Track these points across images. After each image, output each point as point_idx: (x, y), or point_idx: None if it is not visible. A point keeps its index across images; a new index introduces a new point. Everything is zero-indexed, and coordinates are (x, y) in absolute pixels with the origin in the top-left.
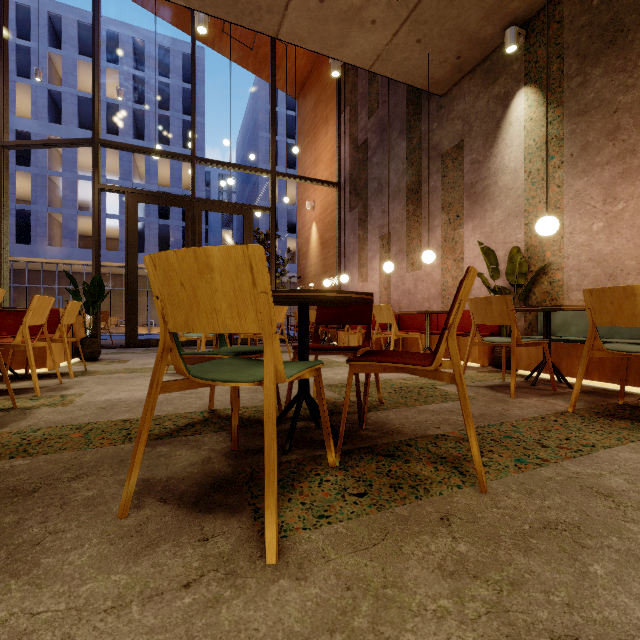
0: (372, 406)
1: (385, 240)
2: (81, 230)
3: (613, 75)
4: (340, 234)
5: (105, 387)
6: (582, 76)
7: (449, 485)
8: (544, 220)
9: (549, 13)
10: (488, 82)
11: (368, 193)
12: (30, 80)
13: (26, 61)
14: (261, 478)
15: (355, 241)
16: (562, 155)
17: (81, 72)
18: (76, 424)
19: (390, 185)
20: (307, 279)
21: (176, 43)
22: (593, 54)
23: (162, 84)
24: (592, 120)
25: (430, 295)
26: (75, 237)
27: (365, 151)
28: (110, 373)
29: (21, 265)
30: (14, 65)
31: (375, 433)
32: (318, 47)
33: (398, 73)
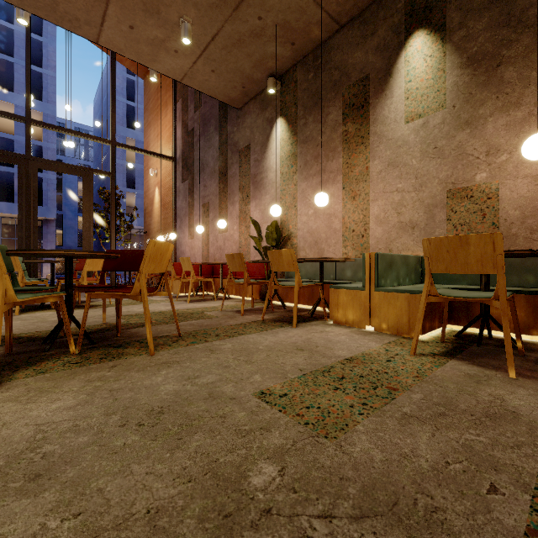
0: (142, 325)
1: (206, 208)
2: None
3: (317, 123)
4: (176, 199)
5: None
6: (305, 119)
7: (136, 355)
8: (273, 207)
9: (291, 75)
10: (263, 108)
11: (195, 170)
12: None
13: None
14: (16, 363)
15: (186, 206)
16: (297, 166)
17: None
18: None
19: (209, 166)
20: (152, 234)
21: None
22: (309, 108)
23: (4, 28)
24: (309, 148)
25: (232, 251)
26: None
27: (193, 136)
28: None
29: None
30: None
31: (124, 338)
32: (135, 58)
33: (203, 88)
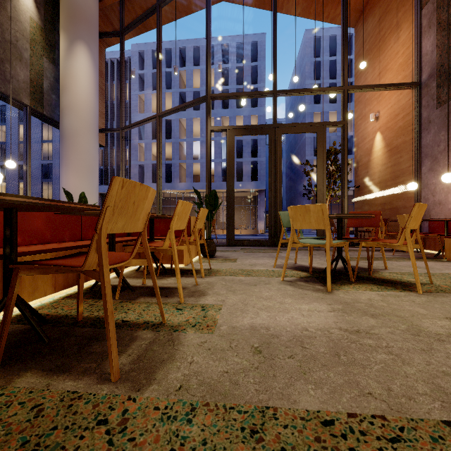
0: None
1: None
2: (194, 172)
3: None
4: (420, 135)
5: (237, 297)
6: None
7: None
8: None
9: None
10: None
11: None
12: (171, 90)
13: (169, 80)
14: None
15: (448, 137)
16: None
17: (194, 77)
18: (243, 407)
19: None
20: (368, 187)
21: (247, 37)
22: None
23: (238, 68)
24: None
25: None
26: (192, 176)
27: None
28: (230, 274)
29: (167, 195)
30: (164, 84)
31: None
32: None
33: None
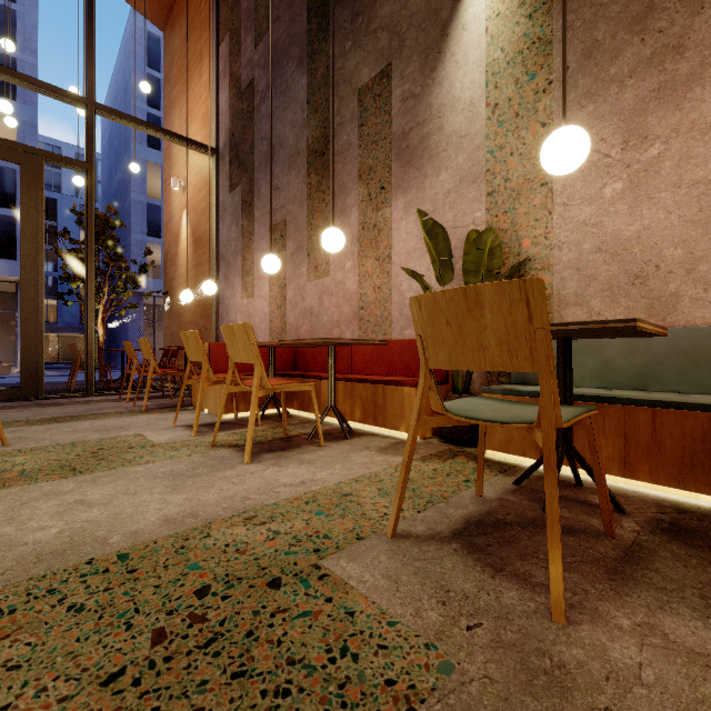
0: None
1: (278, 232)
2: None
3: None
4: (218, 226)
5: None
6: None
7: None
8: (565, 131)
9: None
10: None
11: (255, 161)
12: None
13: None
14: None
15: (238, 236)
16: (550, 69)
17: None
18: None
19: (285, 146)
20: (176, 295)
21: None
22: None
23: None
24: (603, 1)
25: (341, 316)
26: None
27: (251, 97)
28: None
29: None
30: None
31: None
32: None
33: None
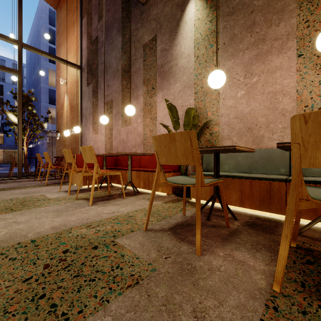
0: None
1: (109, 105)
2: None
3: None
4: (82, 101)
5: None
6: None
7: None
8: (216, 72)
9: None
10: None
11: (98, 73)
12: None
13: None
14: None
15: (91, 106)
16: (218, 44)
17: None
18: None
19: (112, 67)
20: (62, 132)
21: None
22: None
23: None
24: (237, 18)
25: (136, 143)
26: None
27: (97, 44)
28: None
29: None
30: None
31: None
32: None
33: None
